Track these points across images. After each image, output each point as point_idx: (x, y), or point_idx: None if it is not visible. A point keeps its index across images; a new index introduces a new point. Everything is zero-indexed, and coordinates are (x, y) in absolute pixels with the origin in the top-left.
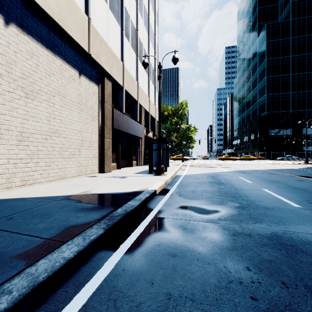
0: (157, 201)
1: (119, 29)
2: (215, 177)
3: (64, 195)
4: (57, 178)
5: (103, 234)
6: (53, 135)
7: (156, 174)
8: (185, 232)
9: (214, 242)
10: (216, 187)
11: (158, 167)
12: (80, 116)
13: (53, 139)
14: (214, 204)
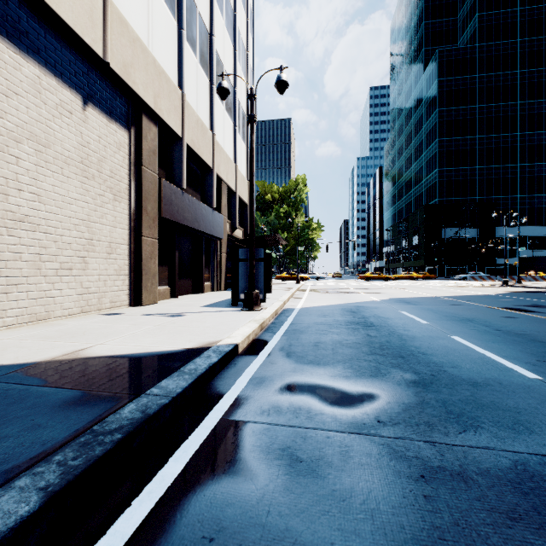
0: (236, 371)
1: (174, 25)
2: (357, 313)
3: (14, 364)
4: (28, 320)
5: (29, 519)
6: (17, 227)
7: (244, 308)
8: (296, 475)
9: (375, 513)
10: (362, 335)
11: (249, 294)
12: (86, 190)
13: (16, 234)
14: (363, 378)
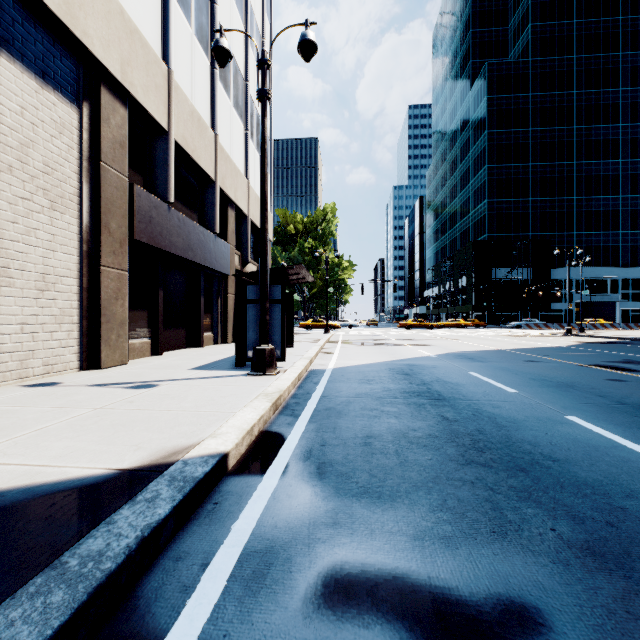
0: (213, 528)
1: None
2: (412, 375)
3: None
4: None
5: None
6: None
7: (252, 372)
8: None
9: None
10: (434, 417)
11: (259, 351)
12: None
13: None
14: (481, 542)
